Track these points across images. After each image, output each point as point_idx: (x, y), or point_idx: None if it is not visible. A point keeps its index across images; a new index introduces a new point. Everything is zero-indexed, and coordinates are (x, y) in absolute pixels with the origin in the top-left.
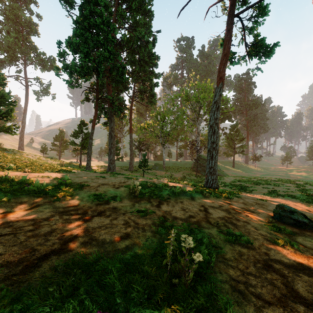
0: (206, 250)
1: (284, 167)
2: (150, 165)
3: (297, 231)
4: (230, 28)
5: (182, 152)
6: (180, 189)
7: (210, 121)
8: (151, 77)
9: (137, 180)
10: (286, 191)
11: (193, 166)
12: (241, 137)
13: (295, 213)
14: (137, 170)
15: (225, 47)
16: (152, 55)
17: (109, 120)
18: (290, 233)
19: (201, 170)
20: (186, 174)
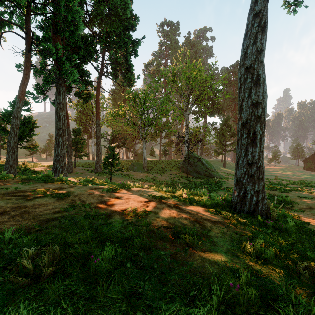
0: None
1: (273, 167)
2: (127, 165)
3: None
4: None
5: (167, 149)
6: (202, 257)
7: (244, 59)
8: (126, 39)
9: (61, 199)
10: None
11: (182, 165)
12: (233, 132)
13: None
14: (107, 172)
15: None
16: (127, 4)
17: (56, 91)
18: None
19: (192, 171)
20: (174, 176)
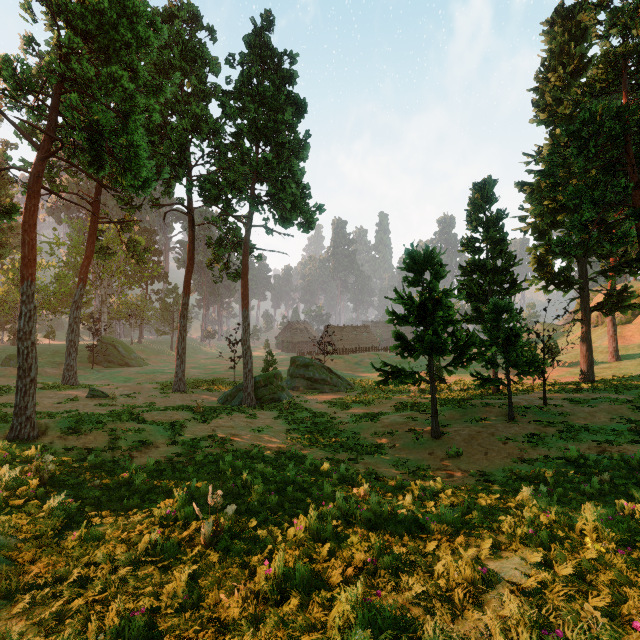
0: (6, 407)
1: None
2: None
3: (86, 399)
4: (92, 233)
5: None
6: None
7: (69, 319)
8: None
9: None
10: (167, 378)
11: (90, 354)
12: None
13: (95, 391)
14: None
15: (87, 250)
16: None
17: None
18: (77, 400)
19: (103, 360)
20: None
